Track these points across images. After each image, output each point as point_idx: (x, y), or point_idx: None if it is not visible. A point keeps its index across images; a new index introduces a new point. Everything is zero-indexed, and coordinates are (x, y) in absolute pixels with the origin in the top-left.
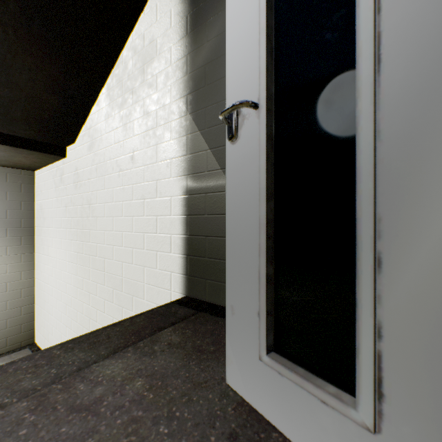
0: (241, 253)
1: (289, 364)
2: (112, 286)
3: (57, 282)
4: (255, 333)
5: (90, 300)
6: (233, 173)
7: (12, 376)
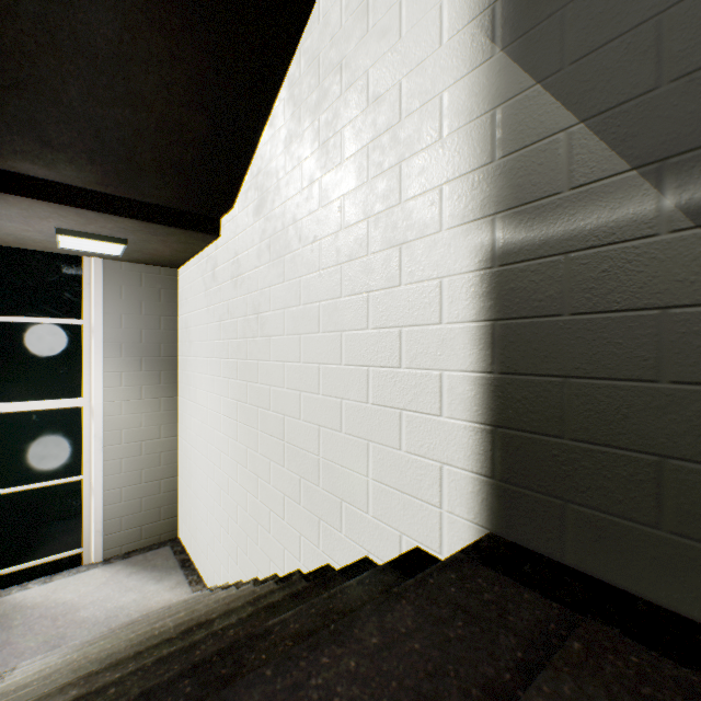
0: None
1: None
2: (297, 472)
3: (208, 448)
4: None
5: (257, 488)
6: None
7: None
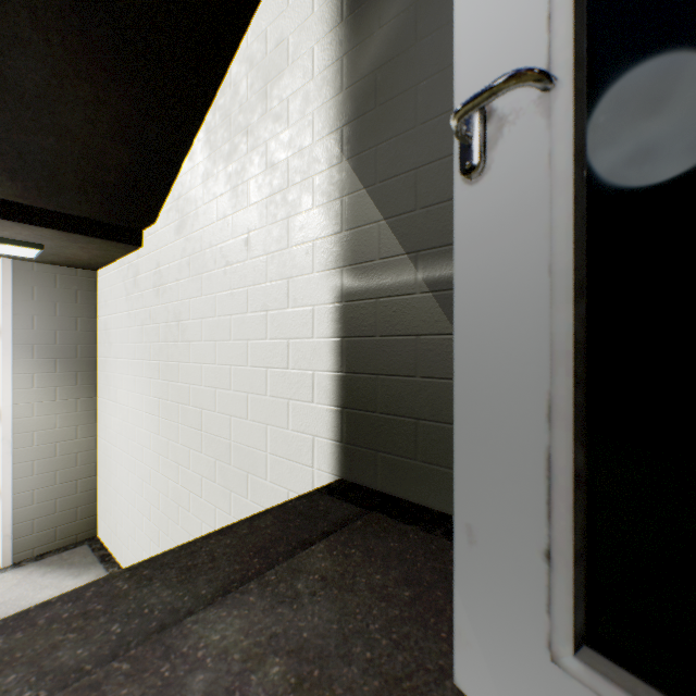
0: (494, 416)
1: (646, 693)
2: (213, 455)
3: (129, 445)
4: (536, 595)
5: (178, 475)
6: (473, 244)
7: (42, 636)
